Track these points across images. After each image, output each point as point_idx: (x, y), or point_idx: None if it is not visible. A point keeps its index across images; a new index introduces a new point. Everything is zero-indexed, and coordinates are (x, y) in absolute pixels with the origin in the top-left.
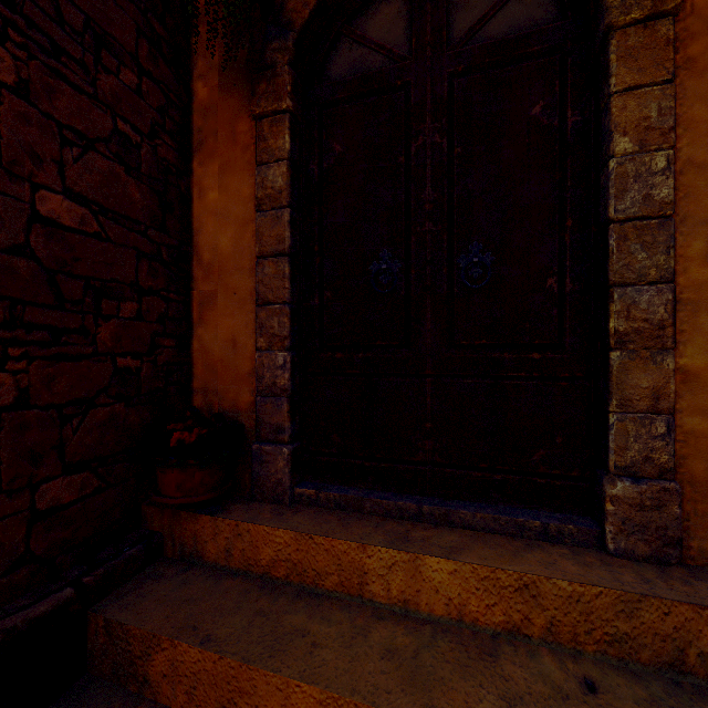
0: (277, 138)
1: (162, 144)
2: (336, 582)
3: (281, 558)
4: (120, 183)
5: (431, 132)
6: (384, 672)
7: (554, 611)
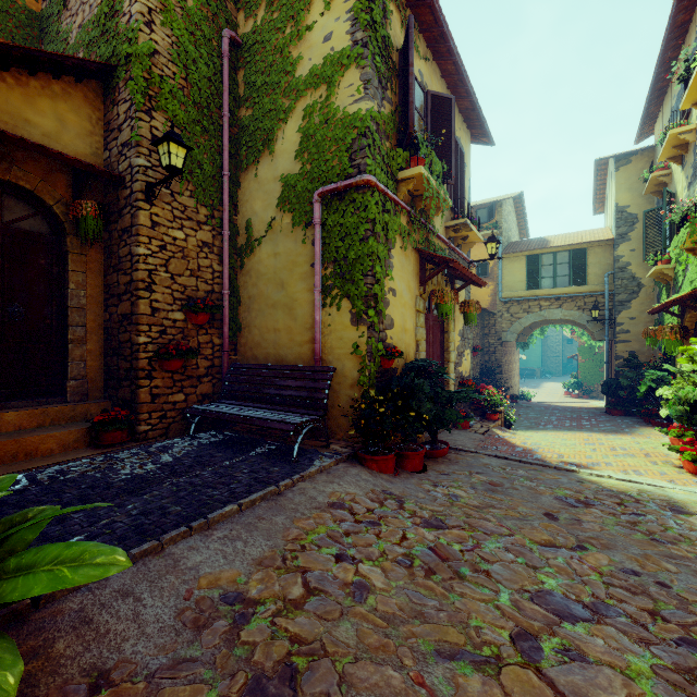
0: None
1: None
2: None
3: None
4: None
5: None
6: (1, 439)
7: (54, 416)
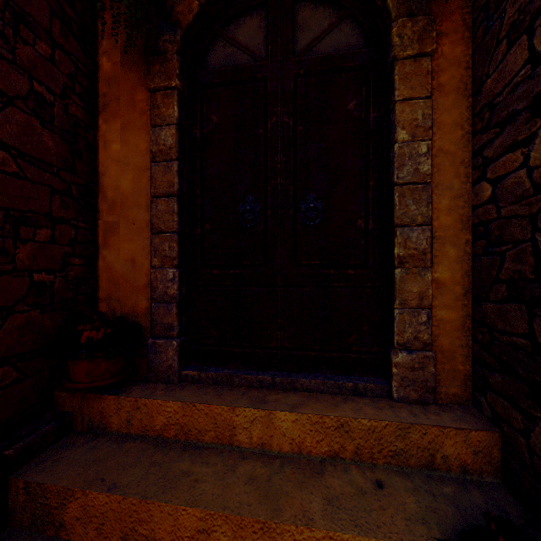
0: (168, 108)
1: (72, 103)
2: (213, 436)
3: (171, 422)
4: (35, 133)
5: (282, 114)
6: (247, 492)
7: (359, 440)
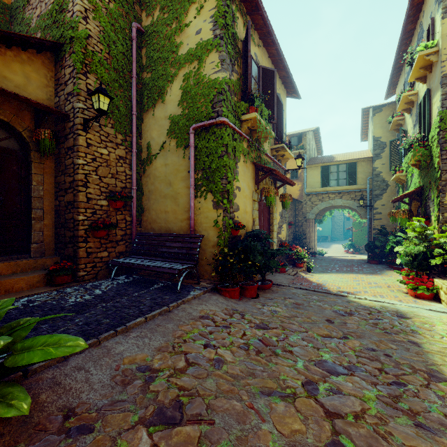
0: None
1: None
2: None
3: None
4: None
5: None
6: None
7: (23, 266)
